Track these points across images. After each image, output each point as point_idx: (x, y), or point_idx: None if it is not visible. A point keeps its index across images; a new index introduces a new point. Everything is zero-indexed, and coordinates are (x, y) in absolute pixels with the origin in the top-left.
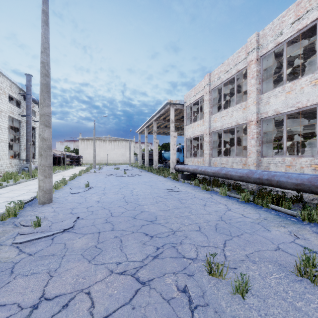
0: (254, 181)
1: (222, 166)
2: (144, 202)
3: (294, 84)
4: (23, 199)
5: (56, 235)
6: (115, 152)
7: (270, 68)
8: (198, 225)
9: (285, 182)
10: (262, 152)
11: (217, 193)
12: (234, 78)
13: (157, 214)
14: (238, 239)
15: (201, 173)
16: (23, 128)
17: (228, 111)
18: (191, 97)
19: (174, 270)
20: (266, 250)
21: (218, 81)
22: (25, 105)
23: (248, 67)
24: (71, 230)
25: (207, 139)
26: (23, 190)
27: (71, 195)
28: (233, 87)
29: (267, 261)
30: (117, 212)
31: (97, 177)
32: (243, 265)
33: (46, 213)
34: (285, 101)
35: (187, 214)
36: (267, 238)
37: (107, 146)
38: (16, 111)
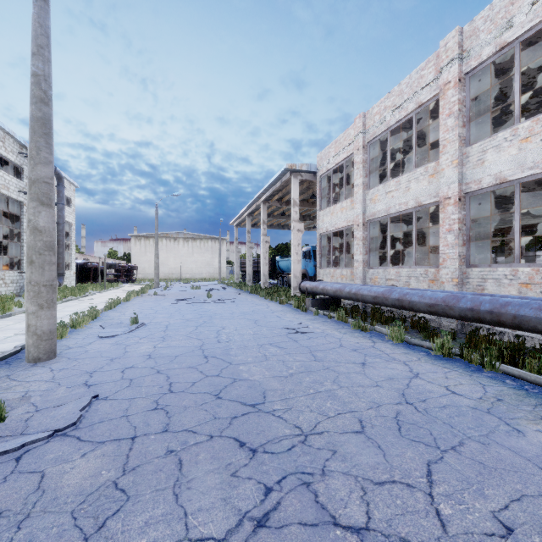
0: (461, 315)
1: (388, 283)
2: (240, 358)
3: (538, 123)
4: None
5: (33, 446)
6: (194, 260)
7: (480, 99)
8: (357, 416)
9: (533, 318)
10: (469, 257)
11: (383, 337)
12: (410, 120)
13: (267, 388)
14: (457, 460)
15: (351, 297)
16: None
17: (401, 181)
18: (328, 158)
19: None
20: (537, 496)
21: (381, 126)
22: None
23: (441, 95)
24: (72, 431)
25: (360, 234)
26: (10, 330)
27: (99, 341)
28: (407, 138)
29: None
30: (182, 383)
31: (158, 303)
32: None
33: (34, 384)
34: (519, 157)
35: (330, 388)
36: (526, 457)
37: (180, 249)
38: (14, 184)
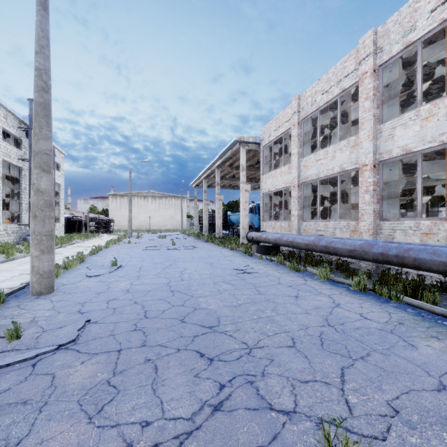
0: (374, 258)
1: (318, 234)
2: (200, 292)
3: (435, 106)
4: (9, 287)
5: (44, 356)
6: (161, 214)
7: (392, 85)
8: (290, 335)
9: (428, 261)
10: (382, 212)
11: (313, 276)
12: (336, 102)
13: (221, 314)
14: (364, 366)
15: (288, 244)
16: (25, 179)
17: (328, 151)
18: (270, 132)
19: (253, 441)
20: (421, 390)
21: (313, 106)
22: (28, 144)
23: (360, 83)
24: (72, 345)
25: (296, 193)
26: (15, 271)
27: (86, 279)
28: (333, 116)
29: (436, 422)
30: (154, 311)
31: (132, 250)
32: (392, 433)
33: (39, 312)
34: (421, 133)
35: (270, 314)
36: (416, 363)
37: (149, 206)
38: (15, 153)
